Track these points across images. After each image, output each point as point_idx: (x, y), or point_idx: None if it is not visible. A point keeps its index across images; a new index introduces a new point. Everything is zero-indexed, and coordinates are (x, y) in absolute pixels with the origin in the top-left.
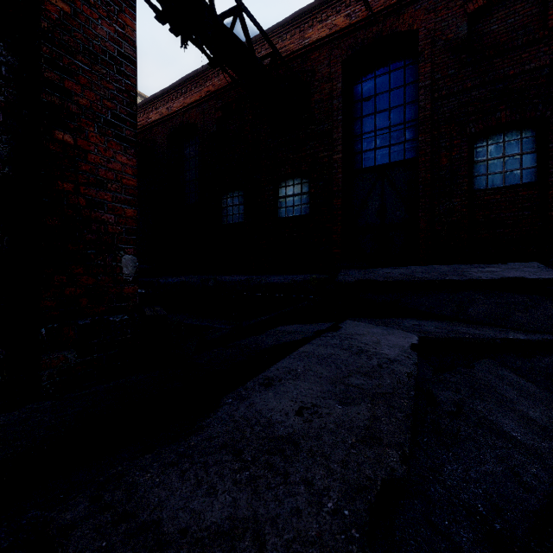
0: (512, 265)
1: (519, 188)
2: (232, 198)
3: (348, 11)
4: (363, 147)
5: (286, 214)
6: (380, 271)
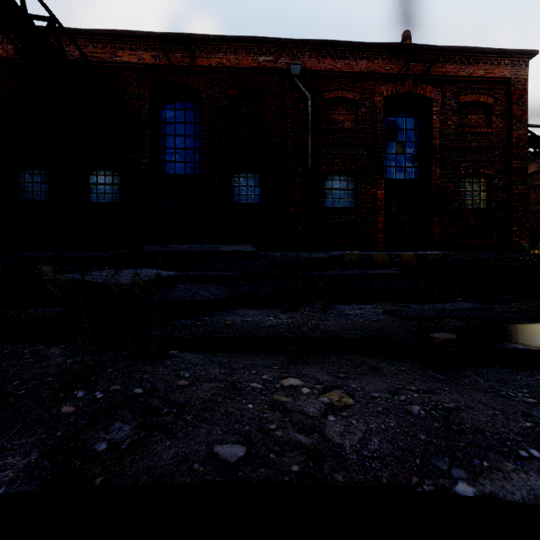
0: (241, 245)
1: (254, 205)
2: (32, 174)
3: (154, 53)
4: (166, 158)
5: (97, 199)
6: (172, 246)
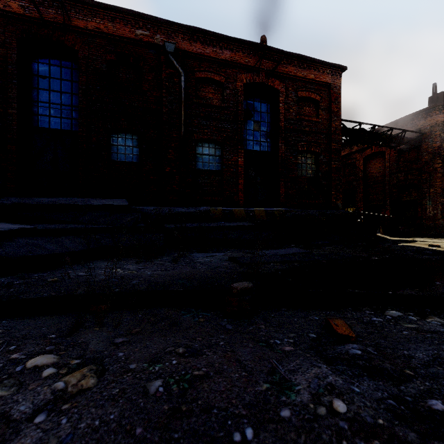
0: (114, 200)
1: (132, 164)
2: None
3: (23, 3)
4: (39, 111)
5: None
6: (36, 199)
